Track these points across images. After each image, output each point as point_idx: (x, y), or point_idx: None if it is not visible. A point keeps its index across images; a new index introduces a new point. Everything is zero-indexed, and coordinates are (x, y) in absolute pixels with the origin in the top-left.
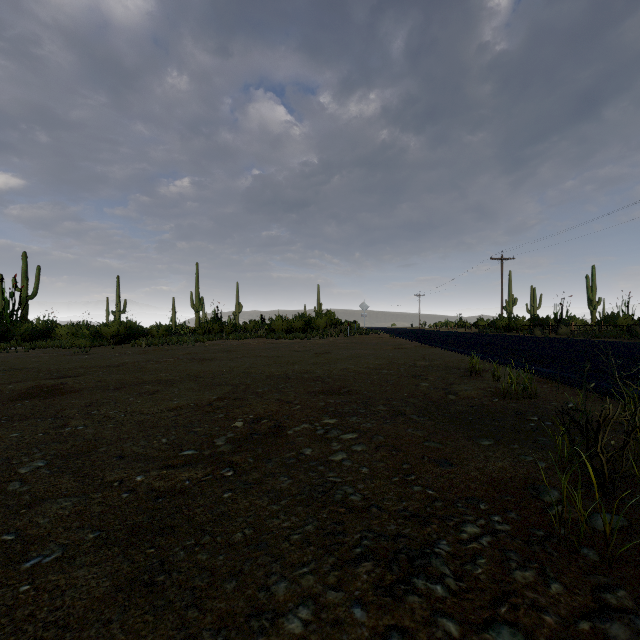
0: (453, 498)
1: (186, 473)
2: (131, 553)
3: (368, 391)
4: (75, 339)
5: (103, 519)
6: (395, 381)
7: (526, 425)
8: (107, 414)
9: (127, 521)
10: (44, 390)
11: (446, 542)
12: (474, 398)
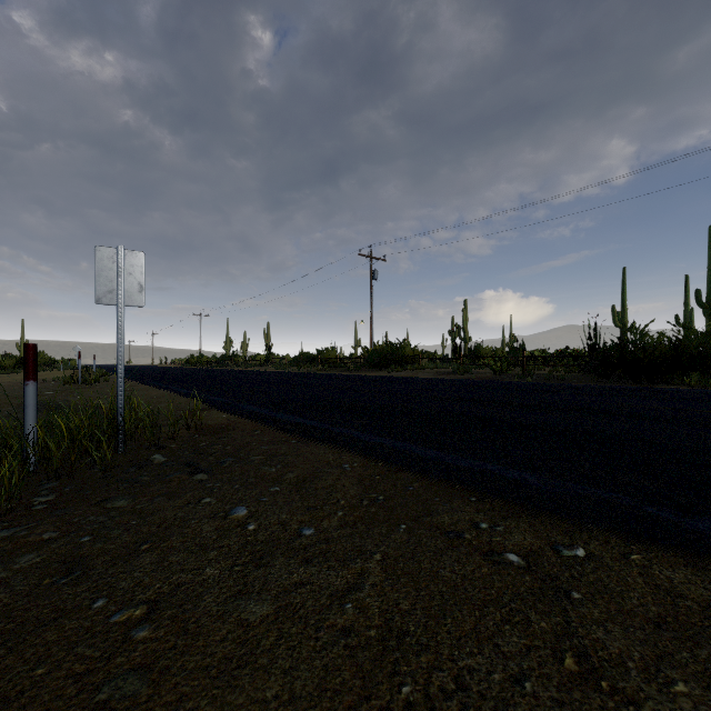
0: None
1: None
2: None
3: None
4: None
5: None
6: None
7: None
8: None
9: None
10: None
11: None
12: None
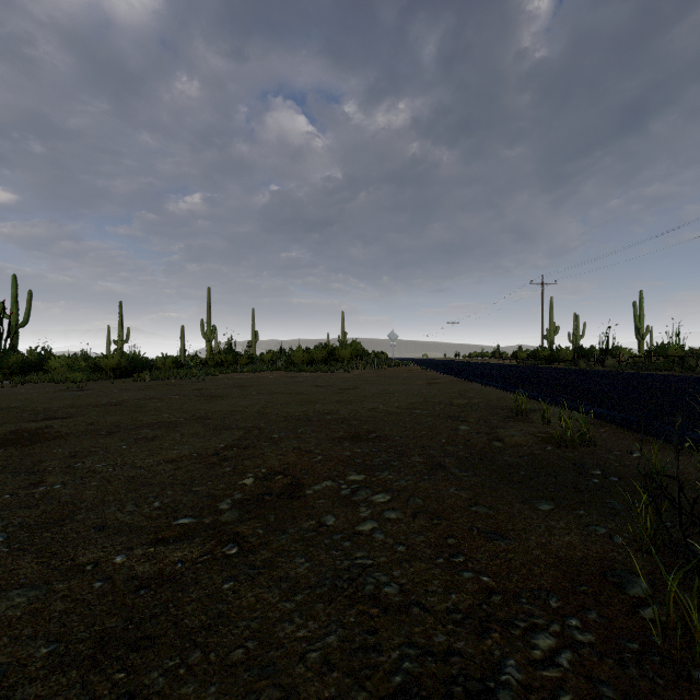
0: (514, 589)
1: (179, 552)
2: (93, 680)
3: (400, 436)
4: (70, 372)
5: (64, 623)
6: (431, 424)
7: (589, 482)
8: (92, 468)
9: (95, 626)
10: (24, 435)
11: (514, 665)
12: (523, 446)
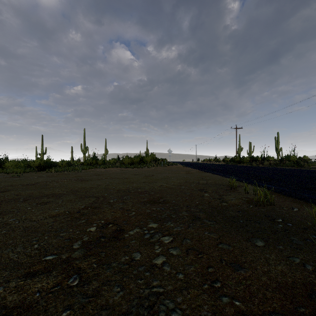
0: (258, 312)
1: (39, 284)
2: None
3: (175, 200)
4: (15, 168)
5: None
6: (190, 193)
7: (277, 226)
8: (7, 221)
9: None
10: None
11: None
12: (237, 205)
